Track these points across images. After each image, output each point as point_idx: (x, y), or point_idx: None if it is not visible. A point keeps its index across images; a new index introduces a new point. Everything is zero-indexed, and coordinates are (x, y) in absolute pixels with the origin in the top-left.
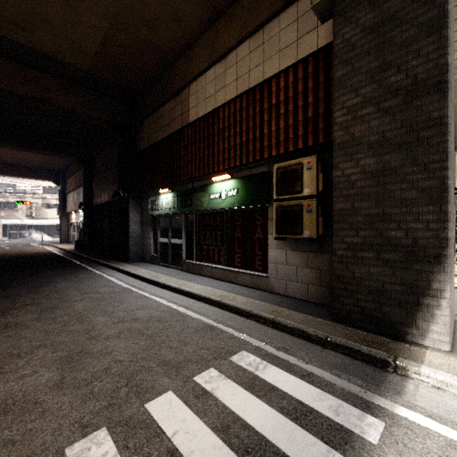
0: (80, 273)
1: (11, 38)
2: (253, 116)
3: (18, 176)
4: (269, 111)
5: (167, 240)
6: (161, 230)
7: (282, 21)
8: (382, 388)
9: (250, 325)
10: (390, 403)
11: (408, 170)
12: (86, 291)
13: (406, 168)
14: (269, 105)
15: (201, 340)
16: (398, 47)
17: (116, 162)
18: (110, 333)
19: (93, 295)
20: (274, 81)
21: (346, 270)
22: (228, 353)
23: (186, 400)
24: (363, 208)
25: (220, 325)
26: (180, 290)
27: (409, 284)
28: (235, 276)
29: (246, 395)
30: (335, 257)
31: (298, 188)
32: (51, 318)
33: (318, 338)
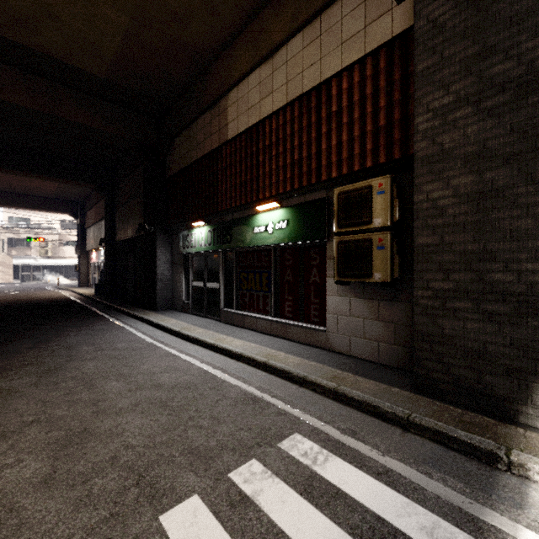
0: (97, 324)
1: (13, 39)
2: (307, 127)
3: (31, 208)
4: (328, 121)
5: (202, 284)
6: (194, 271)
7: (345, 4)
8: (494, 497)
9: (305, 395)
10: (510, 522)
11: (520, 190)
12: (101, 347)
13: (518, 188)
14: (328, 113)
15: (240, 416)
16: (507, 24)
17: (142, 190)
18: (124, 404)
19: (108, 353)
20: (335, 82)
21: (432, 325)
22: (275, 437)
23: (217, 510)
24: (456, 242)
25: (265, 396)
26: (216, 347)
27: (522, 346)
28: (284, 329)
29: (301, 505)
30: (416, 308)
31: (367, 218)
32: (52, 382)
33: (397, 417)
